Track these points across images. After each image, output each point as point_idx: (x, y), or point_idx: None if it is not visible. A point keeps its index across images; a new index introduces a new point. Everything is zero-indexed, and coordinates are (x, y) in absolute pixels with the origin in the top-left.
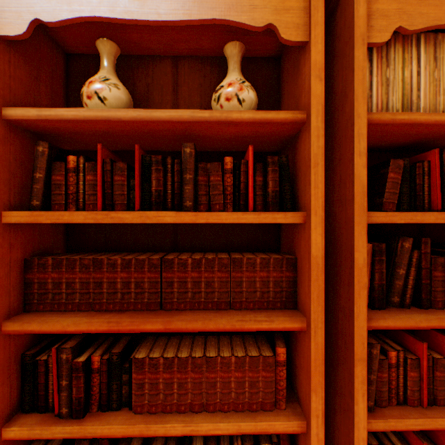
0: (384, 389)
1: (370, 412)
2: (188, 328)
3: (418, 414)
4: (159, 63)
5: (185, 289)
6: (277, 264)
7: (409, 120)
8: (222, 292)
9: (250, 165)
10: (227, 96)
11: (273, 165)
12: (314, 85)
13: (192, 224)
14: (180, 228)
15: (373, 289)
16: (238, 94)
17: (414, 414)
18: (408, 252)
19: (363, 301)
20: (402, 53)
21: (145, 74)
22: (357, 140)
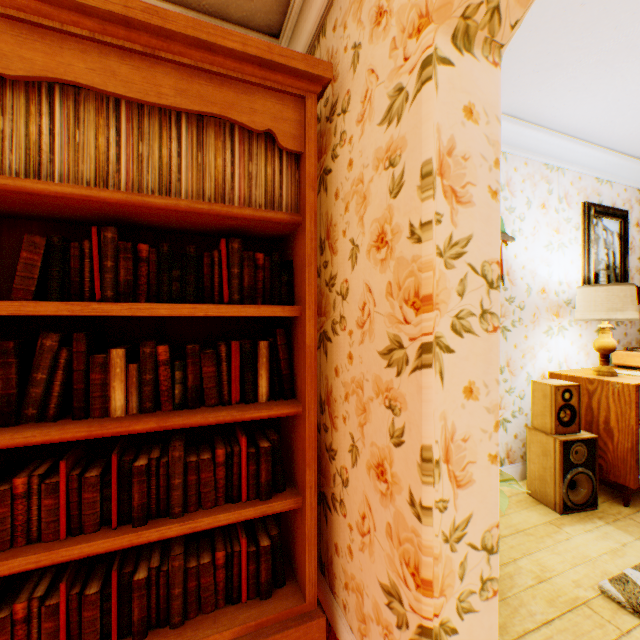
0: (2, 529)
1: None
2: None
3: (42, 549)
4: None
5: None
6: None
7: (18, 187)
8: None
9: None
10: None
11: None
12: None
13: None
14: None
15: None
16: None
17: (34, 551)
18: (55, 352)
19: None
20: (28, 102)
21: None
22: None
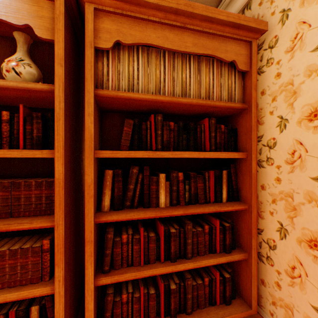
0: (118, 258)
1: (106, 273)
2: None
3: (135, 270)
4: None
5: None
6: (48, 185)
7: (127, 96)
8: (4, 206)
9: (22, 118)
10: (7, 69)
11: (38, 118)
12: (58, 69)
13: (4, 158)
14: None
15: (114, 198)
16: (16, 68)
17: (132, 270)
18: (136, 175)
19: (92, 205)
20: (128, 56)
21: None
22: (87, 106)
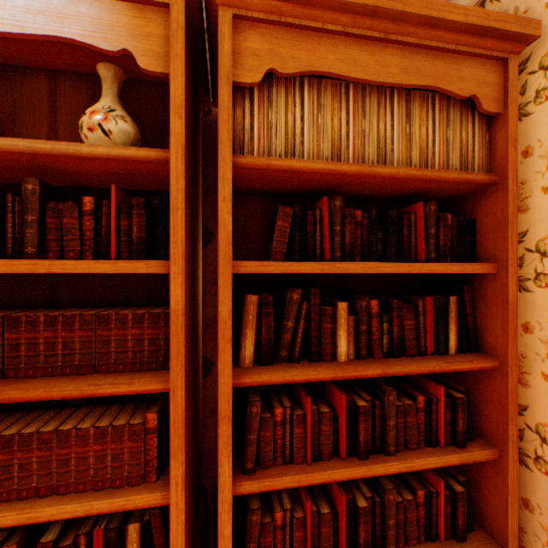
0: (268, 449)
1: (250, 474)
2: (25, 397)
3: (299, 470)
4: (31, 76)
5: (36, 352)
6: (153, 320)
7: (286, 166)
8: (84, 354)
9: (113, 207)
10: (90, 126)
11: (139, 207)
12: (174, 123)
13: (77, 274)
14: (60, 279)
15: (261, 344)
16: (103, 125)
17: (294, 471)
18: (298, 304)
19: (230, 356)
20: (286, 95)
21: (12, 88)
22: (222, 185)
